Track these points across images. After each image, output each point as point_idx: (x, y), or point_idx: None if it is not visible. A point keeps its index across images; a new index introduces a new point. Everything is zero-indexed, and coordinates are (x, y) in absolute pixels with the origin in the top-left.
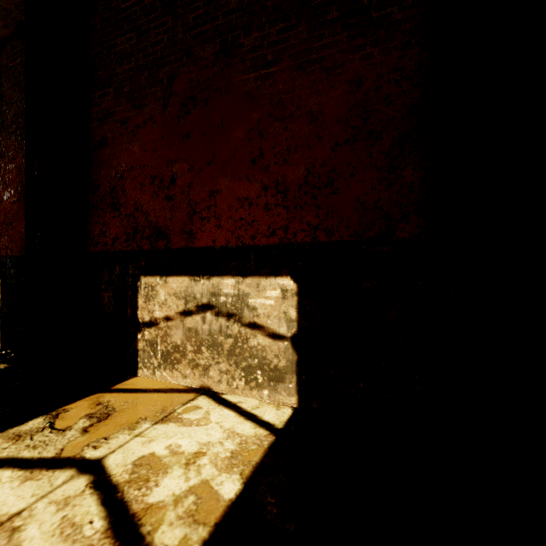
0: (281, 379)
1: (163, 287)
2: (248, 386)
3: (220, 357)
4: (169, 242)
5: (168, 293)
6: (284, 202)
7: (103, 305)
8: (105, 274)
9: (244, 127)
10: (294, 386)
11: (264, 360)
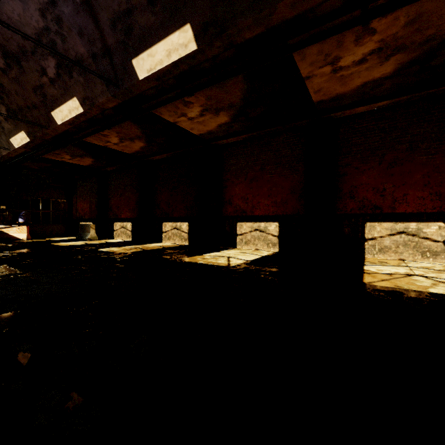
0: (438, 254)
1: (379, 226)
2: (422, 257)
3: (408, 249)
4: (382, 211)
5: (381, 228)
6: (439, 199)
7: (345, 233)
8: (346, 221)
9: (420, 174)
10: (444, 256)
11: (430, 249)
